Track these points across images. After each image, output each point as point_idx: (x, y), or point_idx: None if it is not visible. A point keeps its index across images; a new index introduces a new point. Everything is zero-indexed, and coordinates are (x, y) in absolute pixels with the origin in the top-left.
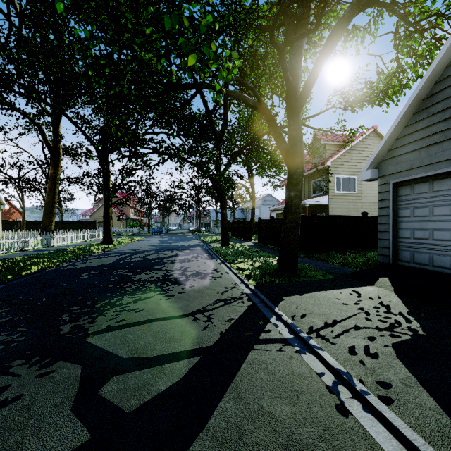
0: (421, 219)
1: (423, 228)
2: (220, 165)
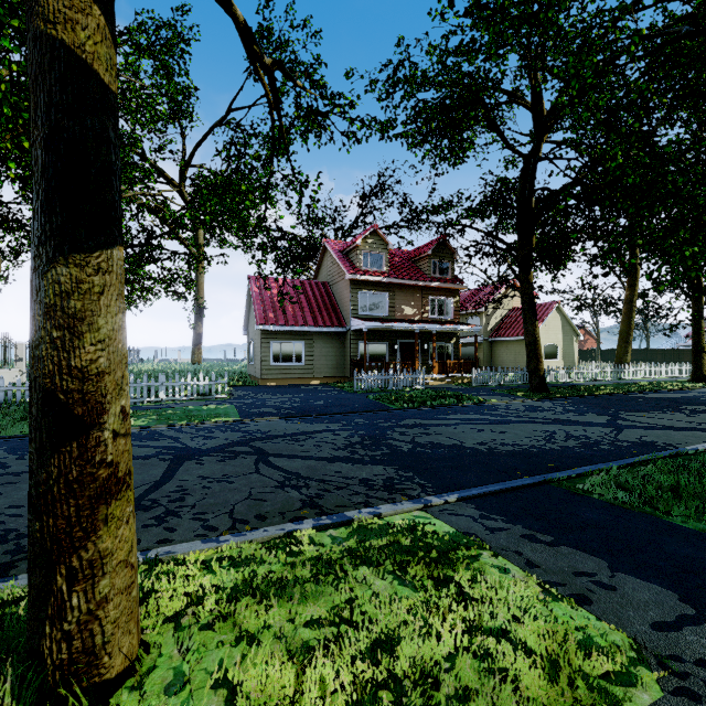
0: None
1: None
2: None
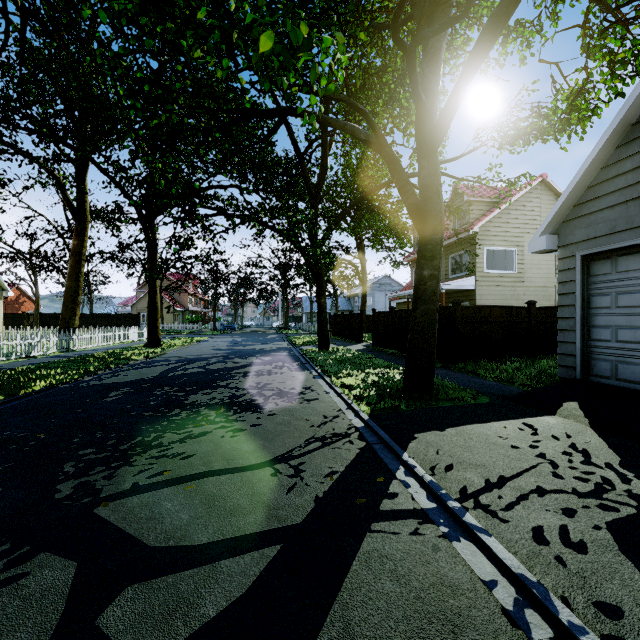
0: (629, 311)
1: (633, 326)
2: (317, 231)
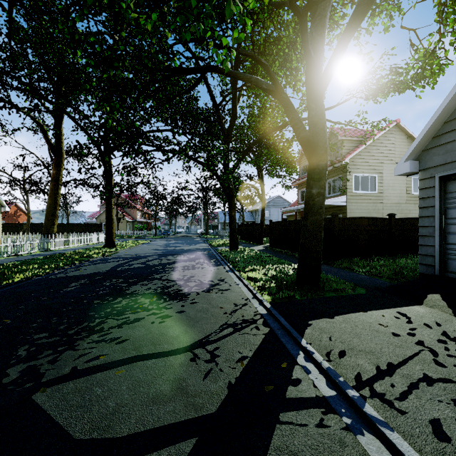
0: None
1: None
2: (229, 160)
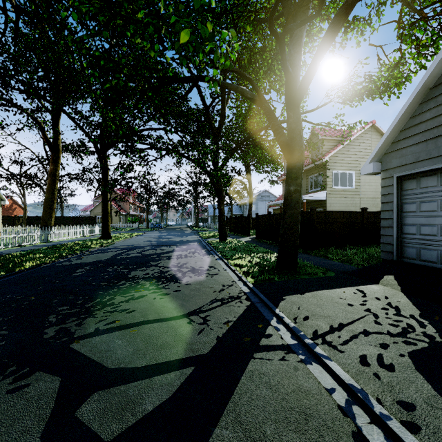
0: (428, 214)
1: (431, 224)
2: (218, 159)
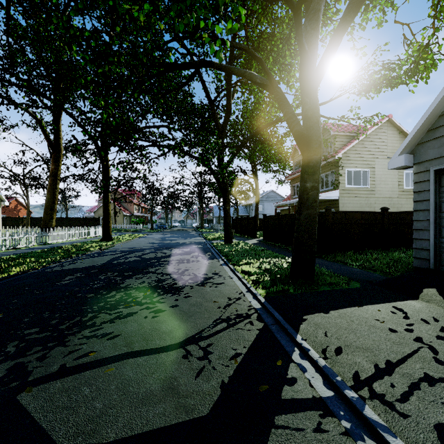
0: None
1: None
2: (223, 155)
